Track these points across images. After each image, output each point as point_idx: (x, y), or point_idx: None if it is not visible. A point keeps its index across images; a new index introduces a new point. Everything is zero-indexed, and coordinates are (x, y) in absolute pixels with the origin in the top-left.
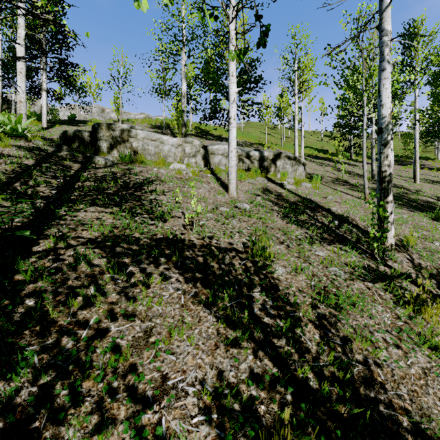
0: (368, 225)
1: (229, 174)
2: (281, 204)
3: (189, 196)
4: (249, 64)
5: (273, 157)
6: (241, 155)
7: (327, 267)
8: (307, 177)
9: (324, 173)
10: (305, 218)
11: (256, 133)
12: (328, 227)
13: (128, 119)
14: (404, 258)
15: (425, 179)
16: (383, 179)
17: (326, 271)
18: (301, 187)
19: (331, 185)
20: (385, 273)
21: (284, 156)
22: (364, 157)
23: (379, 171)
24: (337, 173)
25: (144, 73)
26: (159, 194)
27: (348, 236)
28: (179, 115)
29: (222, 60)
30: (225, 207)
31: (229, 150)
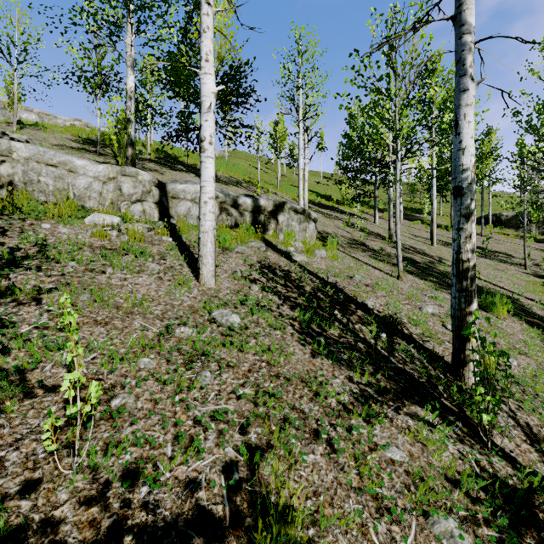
0: (423, 333)
1: (200, 245)
2: (293, 299)
3: (107, 298)
4: (237, 67)
5: (273, 208)
6: (225, 201)
7: (427, 517)
8: (318, 237)
9: (336, 231)
10: (337, 331)
11: (245, 167)
12: (378, 351)
13: (36, 123)
14: (504, 414)
15: (437, 239)
16: (464, 274)
17: (430, 539)
18: (314, 257)
19: (349, 251)
20: (511, 483)
21: (290, 208)
22: (398, 219)
23: (457, 259)
24: (350, 230)
25: (54, 45)
26: (22, 302)
27: (412, 370)
28: (121, 127)
29: (196, 54)
30: (189, 326)
31: (200, 201)
